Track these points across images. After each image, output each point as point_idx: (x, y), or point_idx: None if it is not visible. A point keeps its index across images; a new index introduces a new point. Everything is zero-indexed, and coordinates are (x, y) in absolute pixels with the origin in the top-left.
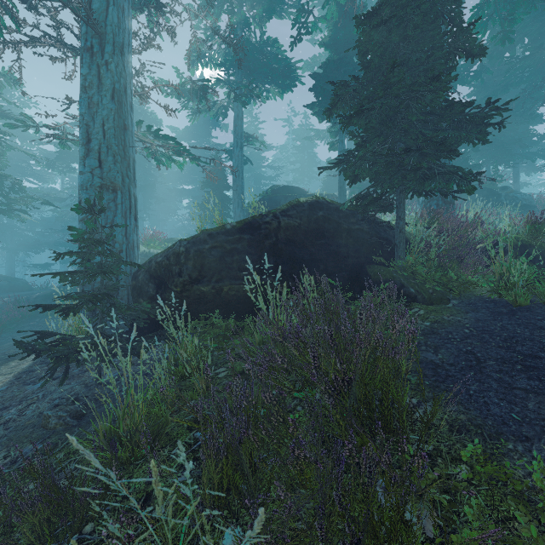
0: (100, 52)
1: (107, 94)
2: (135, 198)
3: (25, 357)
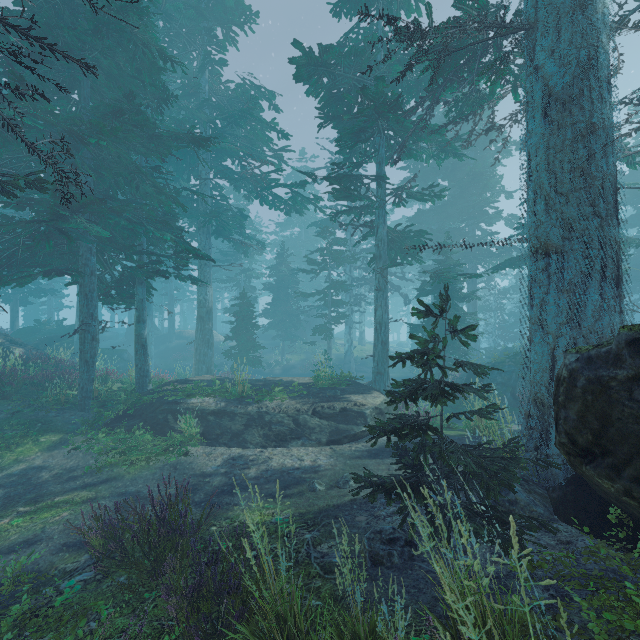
0: (531, 53)
1: (537, 109)
2: (618, 246)
3: (395, 463)
